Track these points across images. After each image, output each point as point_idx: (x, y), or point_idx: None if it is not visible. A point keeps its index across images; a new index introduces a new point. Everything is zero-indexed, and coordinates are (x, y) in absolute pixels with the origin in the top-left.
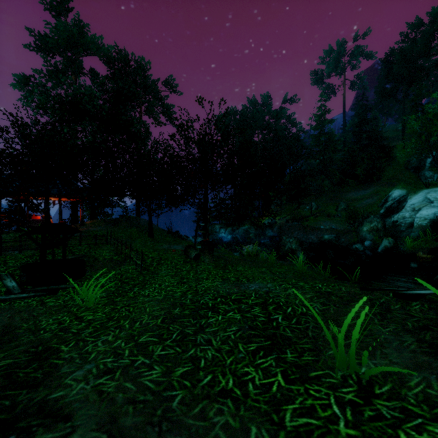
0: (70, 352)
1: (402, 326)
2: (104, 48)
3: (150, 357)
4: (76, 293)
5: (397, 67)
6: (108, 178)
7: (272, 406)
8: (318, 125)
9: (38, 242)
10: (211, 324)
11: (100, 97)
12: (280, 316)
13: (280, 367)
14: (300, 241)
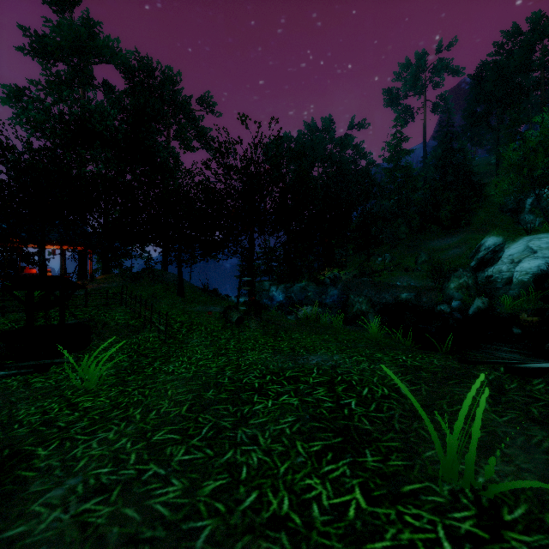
0: (48, 459)
1: (525, 413)
2: (121, 54)
3: (166, 465)
4: (74, 370)
5: (491, 85)
6: (126, 221)
7: (350, 545)
8: (393, 157)
9: (23, 301)
10: (258, 412)
11: (115, 116)
12: (354, 400)
13: (358, 478)
14: (372, 301)
